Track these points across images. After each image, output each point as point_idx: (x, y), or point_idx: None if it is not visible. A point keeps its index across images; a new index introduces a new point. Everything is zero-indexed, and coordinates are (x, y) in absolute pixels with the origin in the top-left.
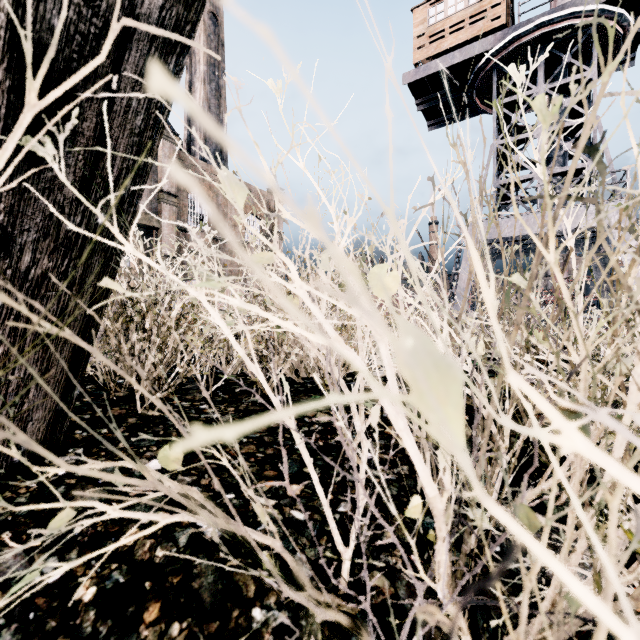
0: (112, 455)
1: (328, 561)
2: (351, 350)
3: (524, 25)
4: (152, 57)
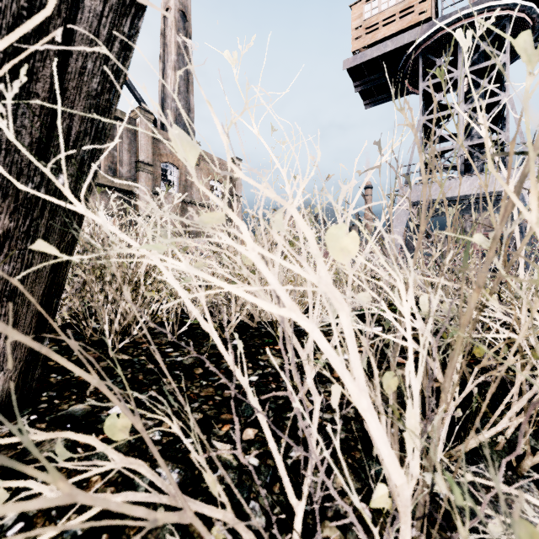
0: (82, 399)
1: (281, 510)
2: (308, 320)
3: (447, 18)
4: (106, 18)
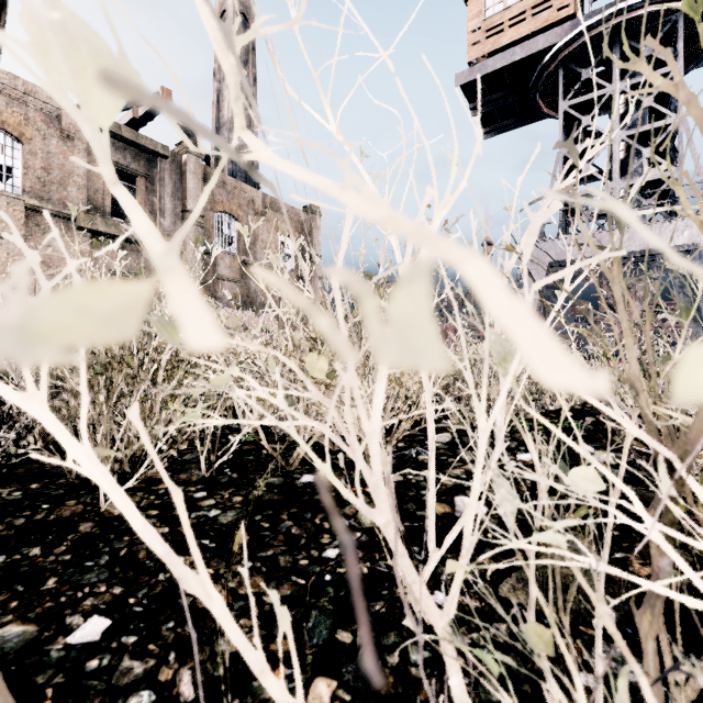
0: (27, 608)
1: None
2: None
3: (597, 14)
4: None
